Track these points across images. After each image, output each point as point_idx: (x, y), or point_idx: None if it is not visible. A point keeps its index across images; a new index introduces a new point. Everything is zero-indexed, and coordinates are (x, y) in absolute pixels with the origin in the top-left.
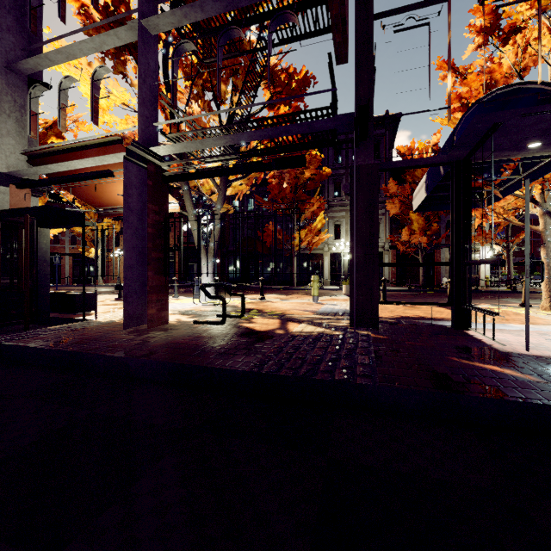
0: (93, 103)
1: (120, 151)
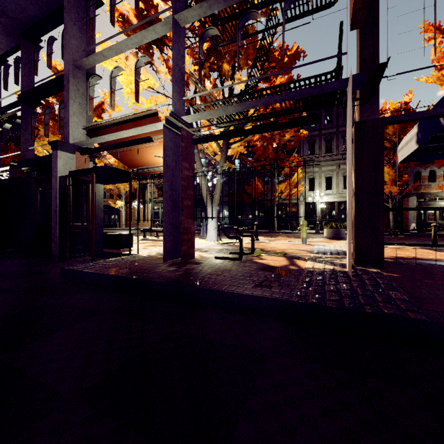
0: (136, 86)
1: (155, 122)
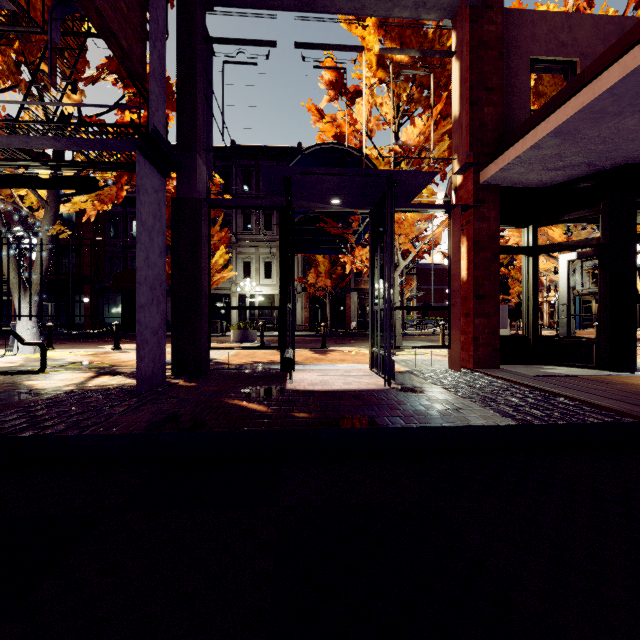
0: None
1: None
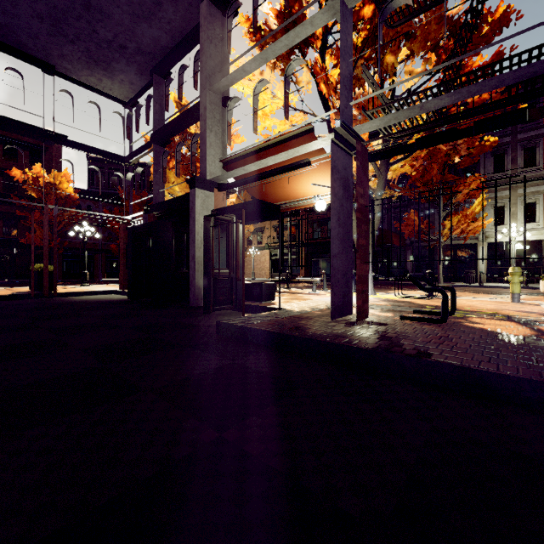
0: (285, 99)
1: (308, 142)
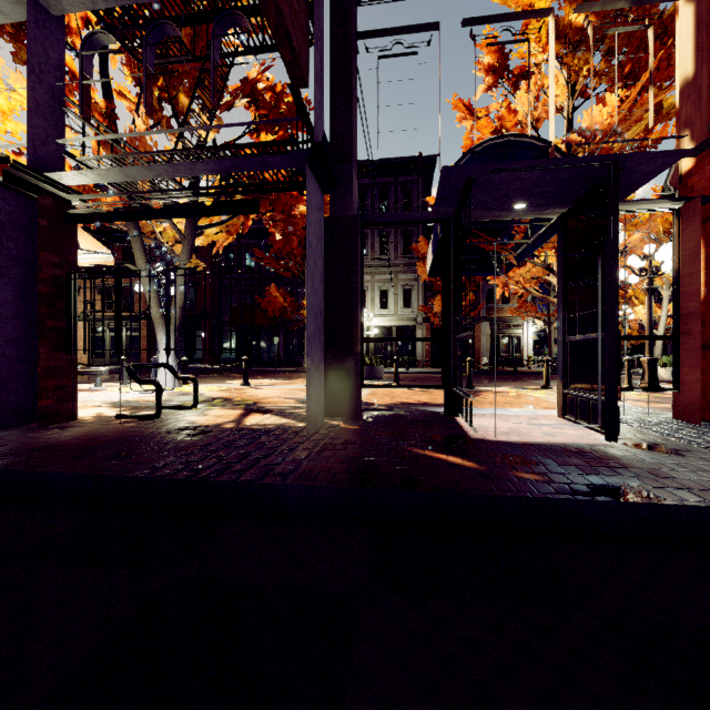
0: None
1: None
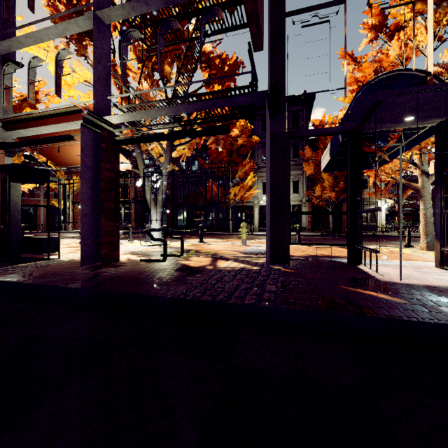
0: (57, 79)
1: (79, 120)
